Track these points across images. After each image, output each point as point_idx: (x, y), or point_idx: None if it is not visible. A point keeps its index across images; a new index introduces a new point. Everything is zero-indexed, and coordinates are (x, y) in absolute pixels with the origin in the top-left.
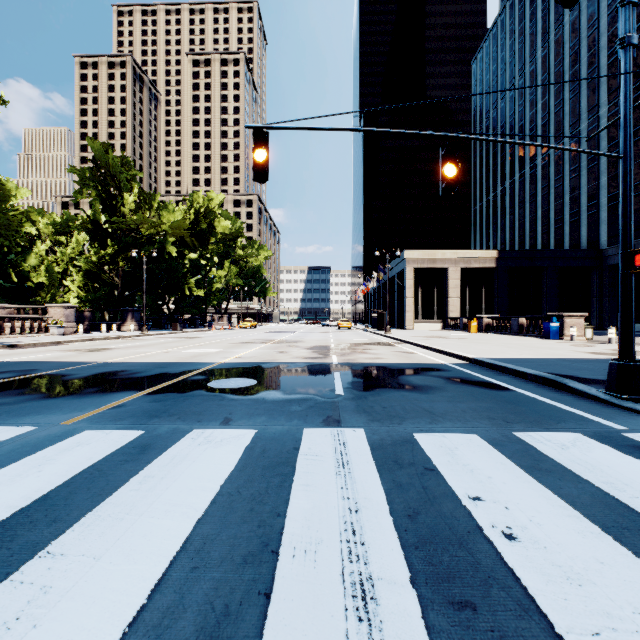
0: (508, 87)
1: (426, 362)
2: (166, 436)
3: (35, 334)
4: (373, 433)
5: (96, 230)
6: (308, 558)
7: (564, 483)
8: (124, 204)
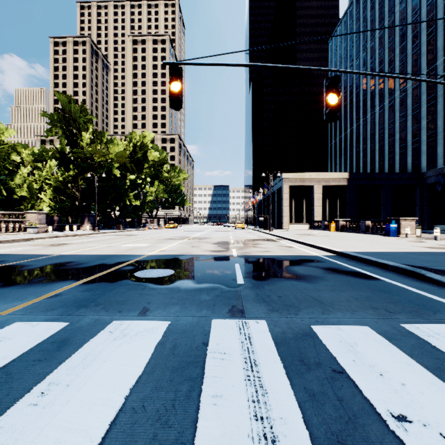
0: (355, 58)
1: (304, 254)
2: (86, 328)
3: (16, 233)
4: (274, 325)
5: (62, 158)
6: None
7: None
8: (82, 139)
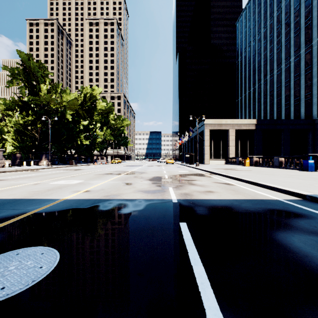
0: (257, 34)
1: (261, 198)
2: None
3: None
4: None
5: (24, 105)
6: None
7: None
8: (41, 90)
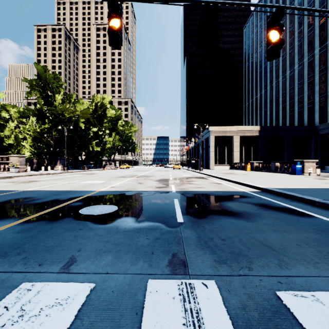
0: (263, 40)
1: (233, 190)
2: None
3: (1, 172)
4: (228, 290)
5: (40, 114)
6: None
7: None
8: (55, 100)
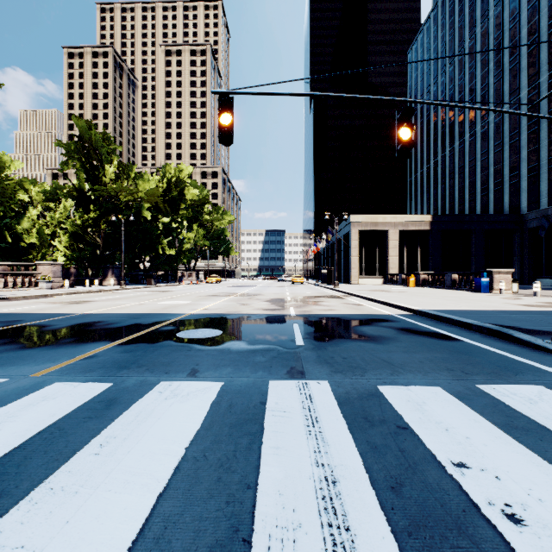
0: (440, 73)
1: (375, 313)
2: (133, 389)
3: (26, 288)
4: (338, 386)
5: (81, 197)
6: (286, 551)
7: (547, 445)
8: (105, 174)
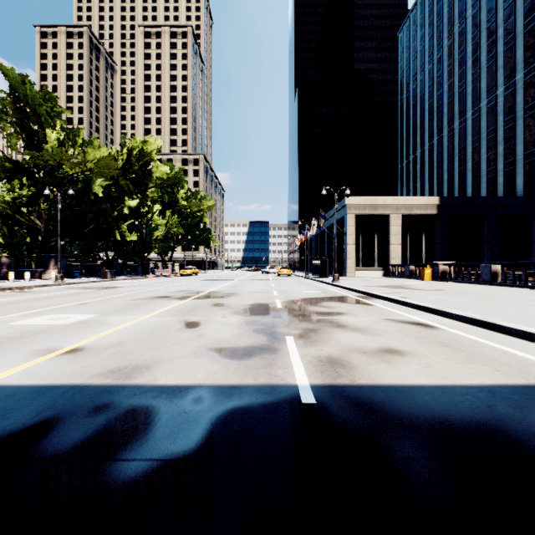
0: (436, 49)
1: None
2: None
3: None
4: None
5: (15, 169)
6: None
7: None
8: (46, 141)
